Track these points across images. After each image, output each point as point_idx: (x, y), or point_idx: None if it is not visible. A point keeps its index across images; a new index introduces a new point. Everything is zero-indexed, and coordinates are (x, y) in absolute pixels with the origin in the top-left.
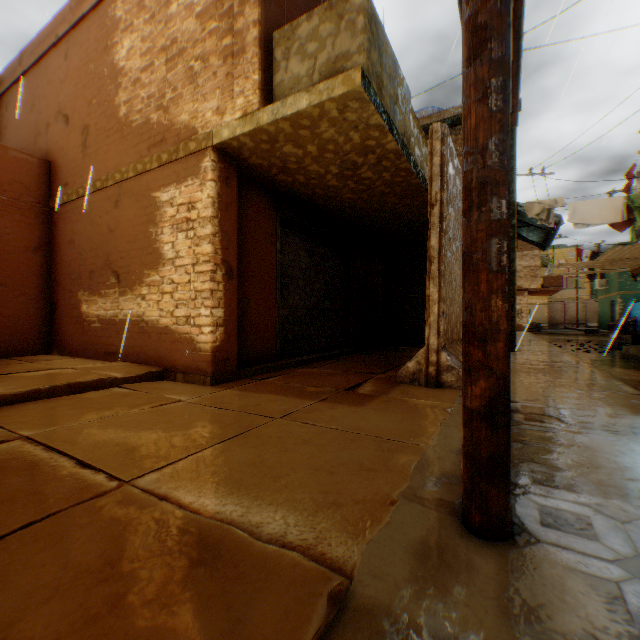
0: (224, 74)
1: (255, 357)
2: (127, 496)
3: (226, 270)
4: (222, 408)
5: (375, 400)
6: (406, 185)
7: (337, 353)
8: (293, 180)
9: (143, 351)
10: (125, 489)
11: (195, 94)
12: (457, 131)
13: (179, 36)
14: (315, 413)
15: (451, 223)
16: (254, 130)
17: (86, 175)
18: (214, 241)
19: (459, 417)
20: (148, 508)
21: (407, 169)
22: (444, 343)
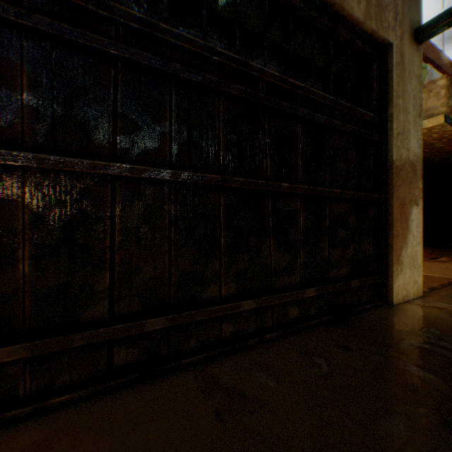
0: None
1: None
2: None
3: None
4: None
5: (449, 262)
6: None
7: None
8: None
9: None
10: None
11: None
12: None
13: None
14: None
15: None
16: None
17: None
18: None
19: None
20: None
21: None
22: None
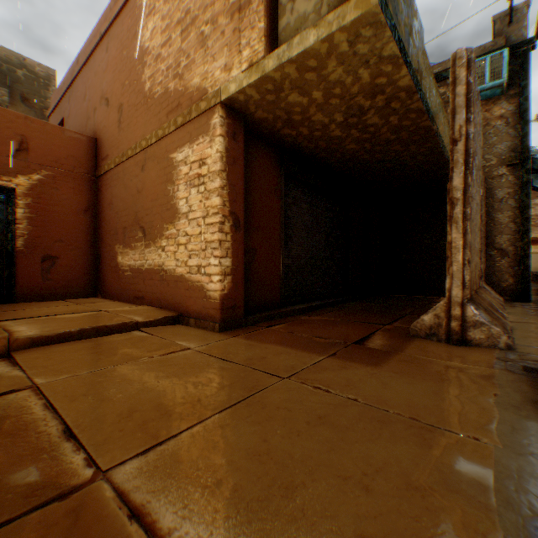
0: (231, 31)
1: (261, 304)
2: (93, 503)
3: (233, 221)
4: (227, 360)
5: (392, 359)
6: (414, 129)
7: (337, 301)
8: (297, 134)
9: (163, 297)
10: (96, 487)
11: (205, 57)
12: None
13: (192, 6)
14: (326, 374)
15: (474, 162)
16: (260, 79)
17: (120, 146)
18: (222, 194)
19: (513, 392)
20: (110, 537)
21: (418, 110)
22: (469, 295)
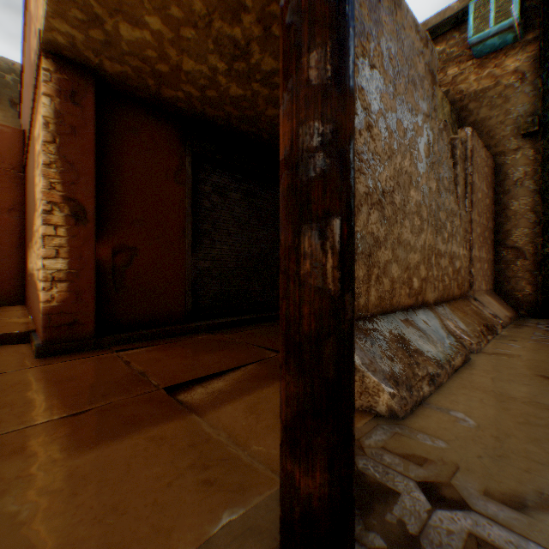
0: None
1: (147, 318)
2: None
3: (73, 210)
4: None
5: (146, 431)
6: None
7: None
8: (186, 96)
9: (34, 307)
10: None
11: None
12: (462, 31)
13: None
14: None
15: (374, 98)
16: (52, 1)
17: None
18: (48, 173)
19: None
20: None
21: None
22: None
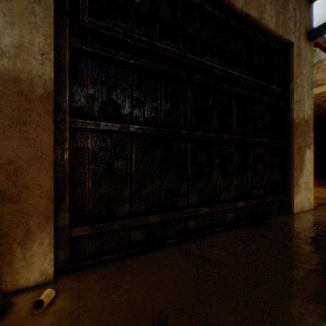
0: None
1: None
2: None
3: None
4: None
5: None
6: None
7: None
8: None
9: None
10: None
11: None
12: None
13: None
14: None
15: None
16: None
17: None
18: None
19: None
20: None
21: None
22: None
